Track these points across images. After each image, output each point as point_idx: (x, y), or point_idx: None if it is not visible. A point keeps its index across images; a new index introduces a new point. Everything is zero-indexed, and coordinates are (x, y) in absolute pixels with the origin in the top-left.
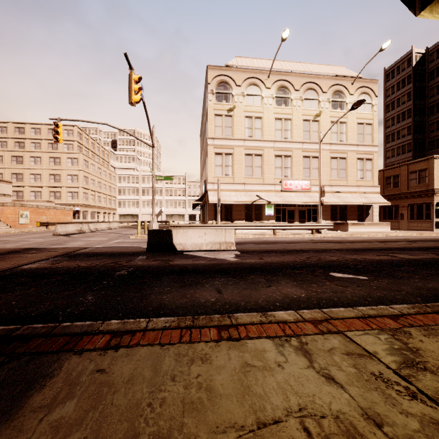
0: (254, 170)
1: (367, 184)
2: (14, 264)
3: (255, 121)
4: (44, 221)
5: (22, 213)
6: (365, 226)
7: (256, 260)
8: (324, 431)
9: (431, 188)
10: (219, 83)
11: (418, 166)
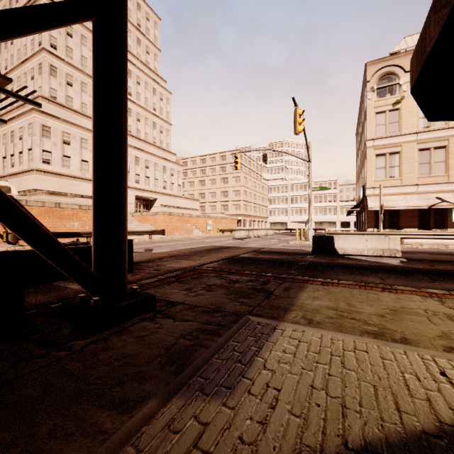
0: (433, 167)
1: None
2: (234, 254)
3: None
4: (219, 229)
5: (208, 222)
6: None
7: (425, 267)
8: (435, 314)
9: None
10: (381, 77)
11: None
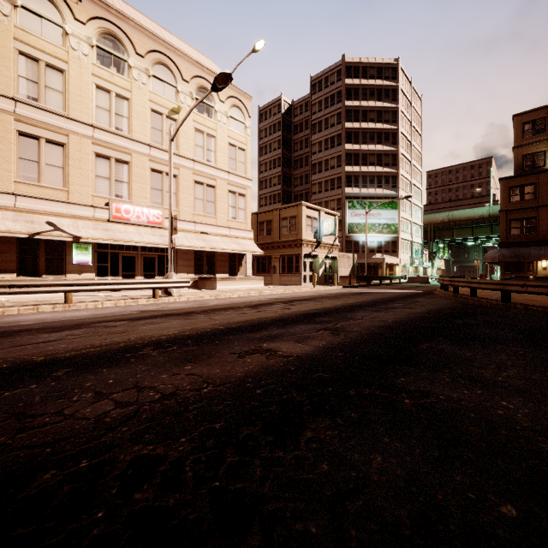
0: (45, 171)
1: (240, 227)
2: None
3: (47, 71)
4: None
5: None
6: (237, 282)
7: None
8: None
9: (300, 237)
10: None
11: (289, 212)
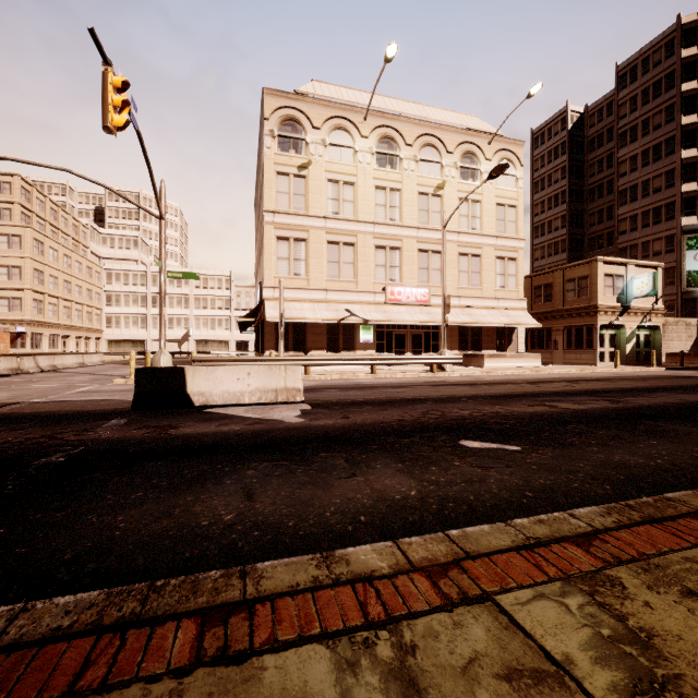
0: (343, 268)
1: (509, 296)
2: None
3: (344, 188)
4: None
5: None
6: (507, 359)
7: (337, 421)
8: None
9: (594, 303)
10: (283, 120)
11: (577, 271)
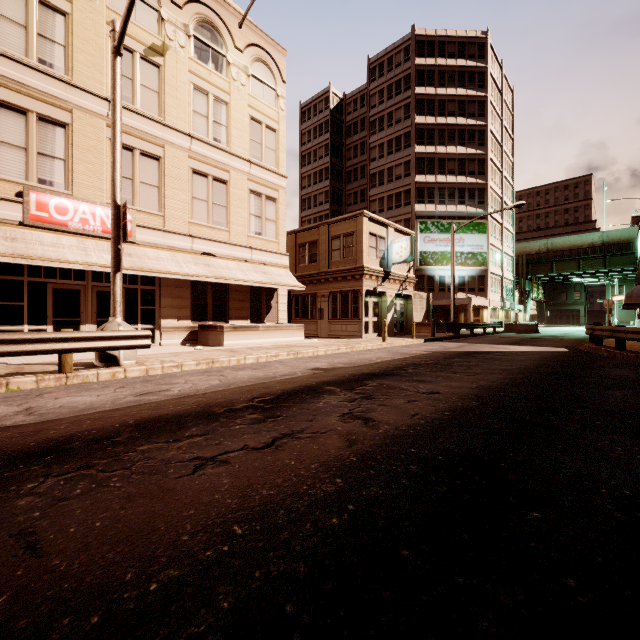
0: None
1: (268, 248)
2: None
3: None
4: None
5: None
6: (260, 333)
7: None
8: None
9: (360, 265)
10: None
11: (343, 227)
